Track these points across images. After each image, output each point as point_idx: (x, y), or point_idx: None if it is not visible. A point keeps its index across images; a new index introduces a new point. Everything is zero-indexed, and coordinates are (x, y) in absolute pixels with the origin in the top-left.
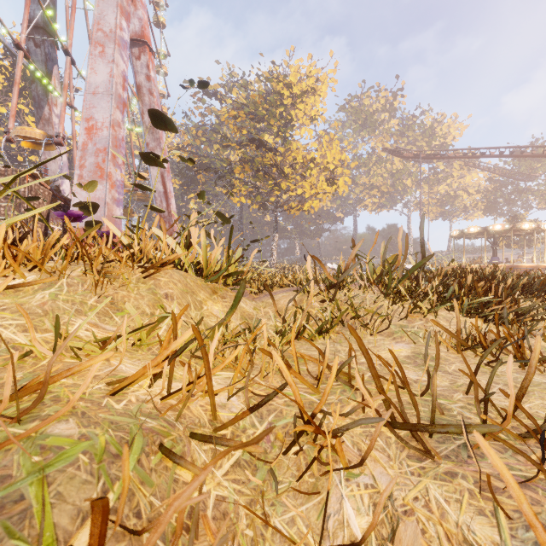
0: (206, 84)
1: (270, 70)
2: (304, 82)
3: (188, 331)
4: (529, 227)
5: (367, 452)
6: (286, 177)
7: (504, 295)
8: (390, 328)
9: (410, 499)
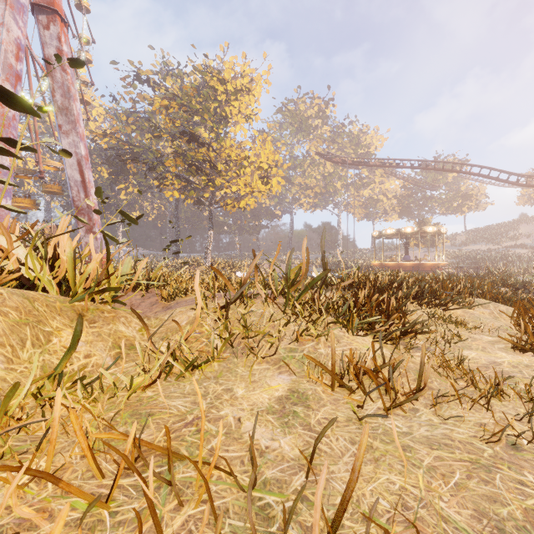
0: (81, 62)
1: (204, 63)
2: (238, 80)
3: None
4: (432, 230)
5: None
6: (220, 174)
7: (392, 310)
8: (279, 353)
9: None
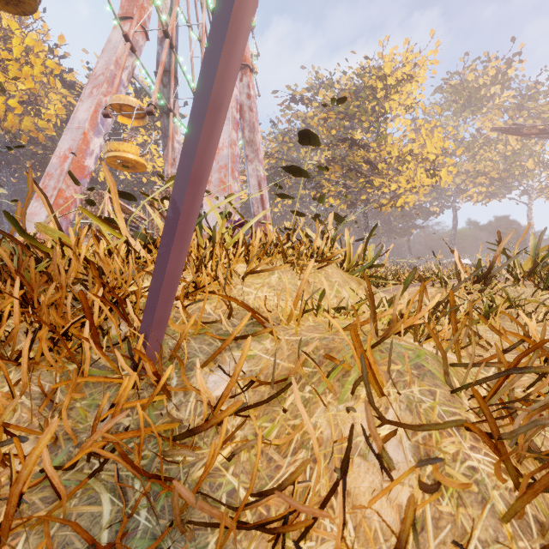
0: (344, 99)
1: (362, 65)
2: (399, 70)
3: (436, 297)
4: None
5: None
6: (379, 174)
7: None
8: None
9: None
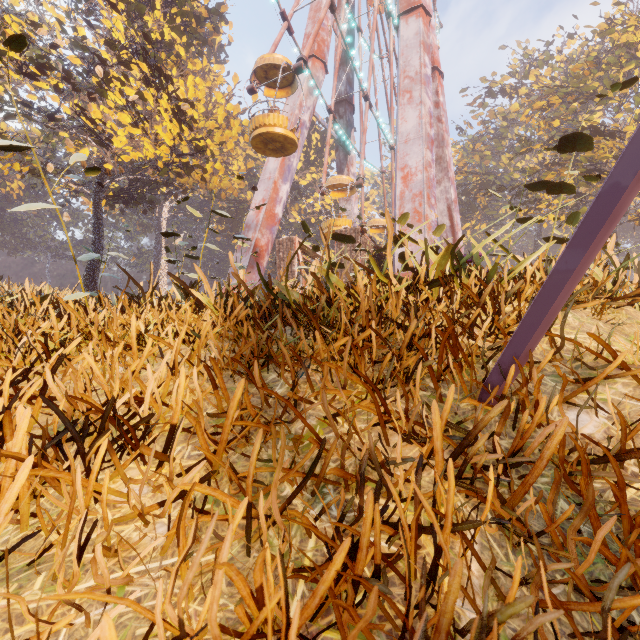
0: (633, 80)
1: (607, 17)
2: None
3: None
4: None
5: None
6: None
7: None
8: None
9: None
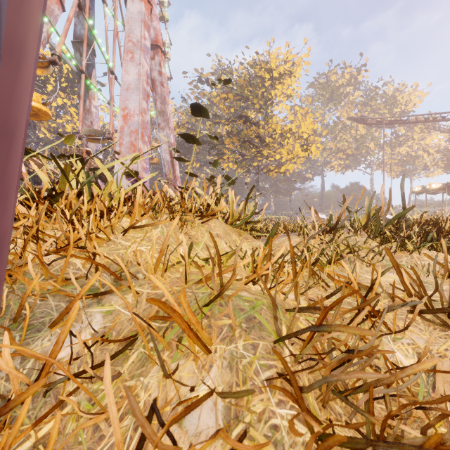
0: (229, 81)
1: (254, 59)
2: (281, 66)
3: (281, 250)
4: None
5: (411, 321)
6: (267, 146)
7: None
8: (382, 262)
9: (442, 350)
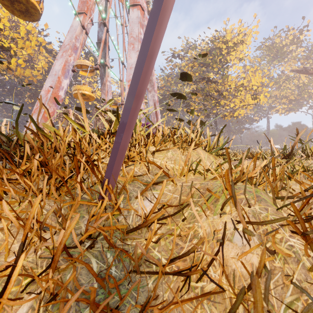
0: (206, 54)
1: (213, 35)
2: (235, 38)
3: (264, 161)
4: None
5: None
6: (224, 97)
7: None
8: None
9: None
